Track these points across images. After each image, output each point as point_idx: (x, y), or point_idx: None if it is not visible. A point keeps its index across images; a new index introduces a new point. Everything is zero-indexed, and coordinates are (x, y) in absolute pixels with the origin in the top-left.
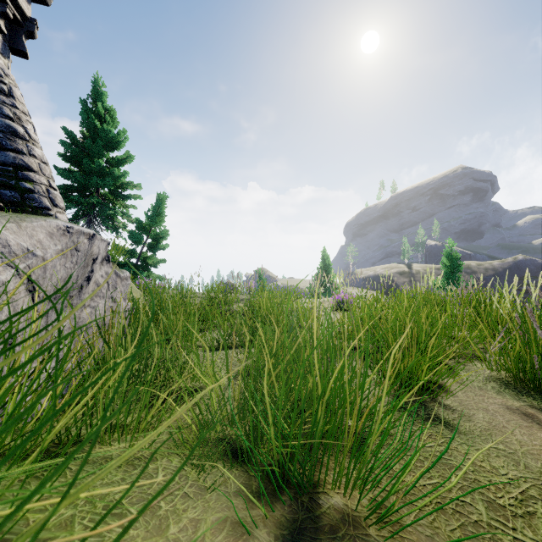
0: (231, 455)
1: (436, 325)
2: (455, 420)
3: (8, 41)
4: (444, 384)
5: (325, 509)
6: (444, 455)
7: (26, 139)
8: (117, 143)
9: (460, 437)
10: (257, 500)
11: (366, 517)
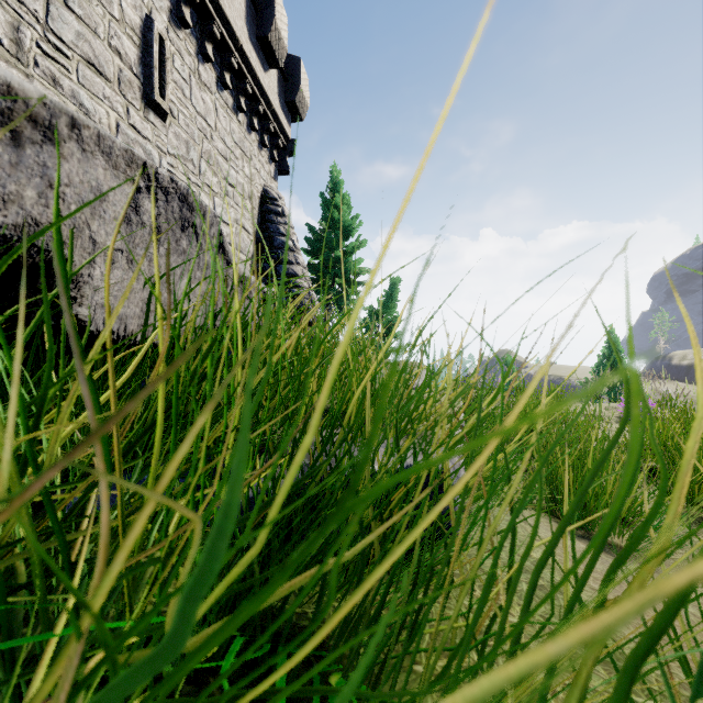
0: None
1: None
2: None
3: (277, 165)
4: None
5: None
6: None
7: (294, 250)
8: (351, 230)
9: None
10: None
11: None
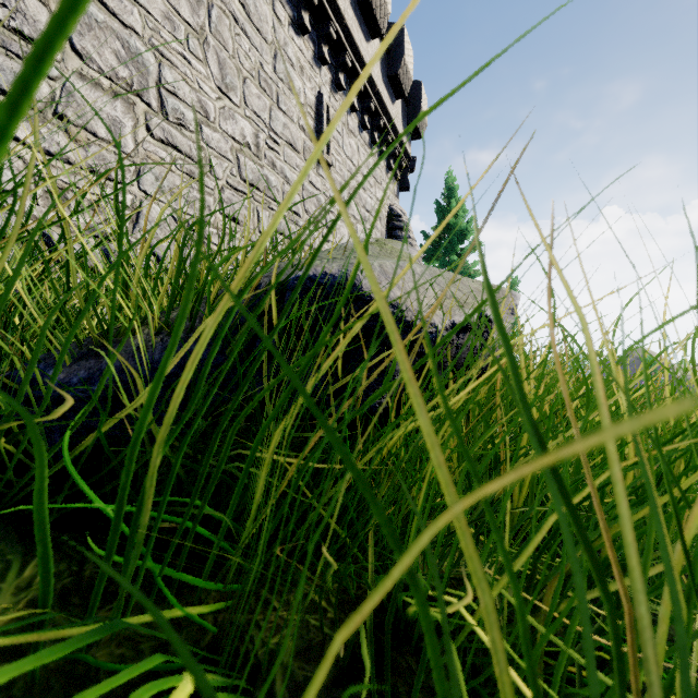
0: None
1: None
2: None
3: (399, 183)
4: None
5: None
6: None
7: None
8: (465, 234)
9: None
10: None
11: None
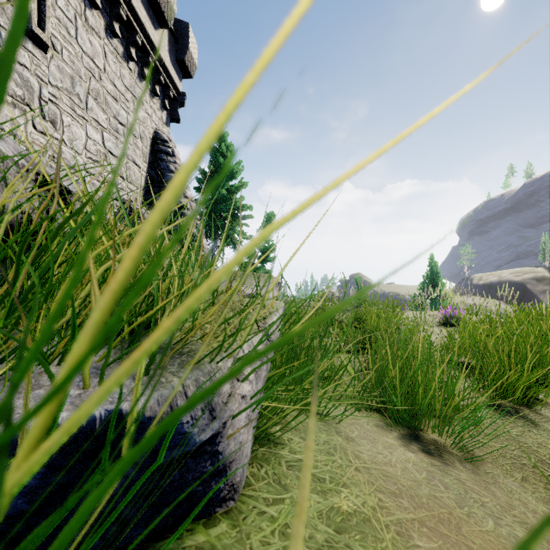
0: (371, 409)
1: (548, 348)
2: (540, 422)
3: (169, 113)
4: (545, 400)
5: (427, 438)
6: (517, 436)
7: None
8: (235, 173)
9: (537, 431)
10: (390, 425)
11: (451, 445)
